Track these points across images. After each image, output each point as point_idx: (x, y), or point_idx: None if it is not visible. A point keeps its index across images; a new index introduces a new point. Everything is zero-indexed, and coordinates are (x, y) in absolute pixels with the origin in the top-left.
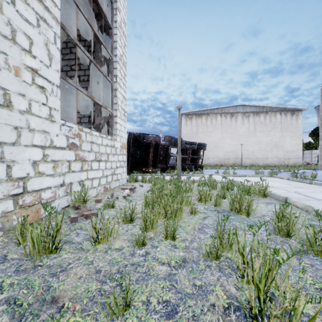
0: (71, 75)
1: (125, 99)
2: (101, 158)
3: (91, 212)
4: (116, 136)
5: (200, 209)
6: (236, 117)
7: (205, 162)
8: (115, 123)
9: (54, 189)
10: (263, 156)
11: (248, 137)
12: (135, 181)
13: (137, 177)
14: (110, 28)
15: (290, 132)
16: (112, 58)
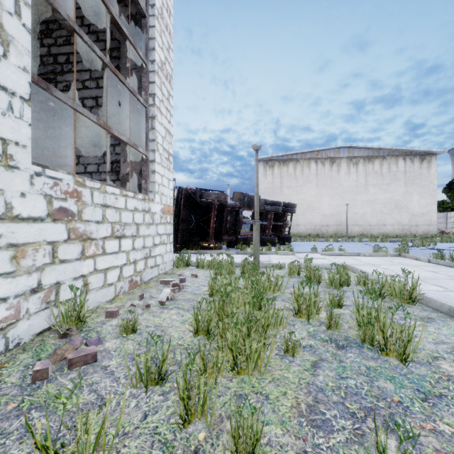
0: (84, 96)
1: (169, 134)
2: (124, 232)
3: (83, 350)
4: (154, 193)
5: (301, 335)
6: (339, 165)
7: (293, 230)
8: (153, 172)
9: (15, 300)
10: (378, 221)
11: (357, 193)
12: (185, 265)
13: (189, 259)
14: (143, 17)
15: (419, 186)
16: (147, 65)
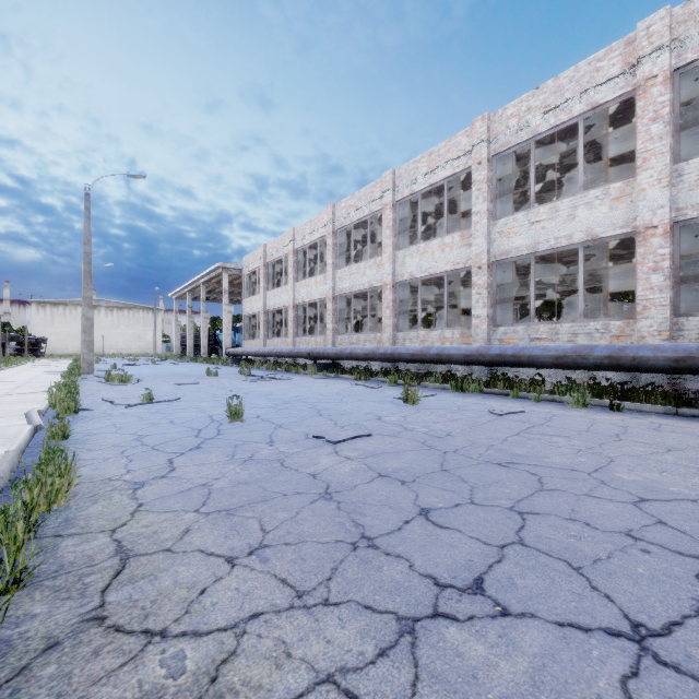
0: None
1: None
2: None
3: None
4: None
5: None
6: (100, 311)
7: (63, 352)
8: None
9: None
10: (127, 346)
11: (113, 329)
12: None
13: None
14: None
15: (152, 327)
16: None
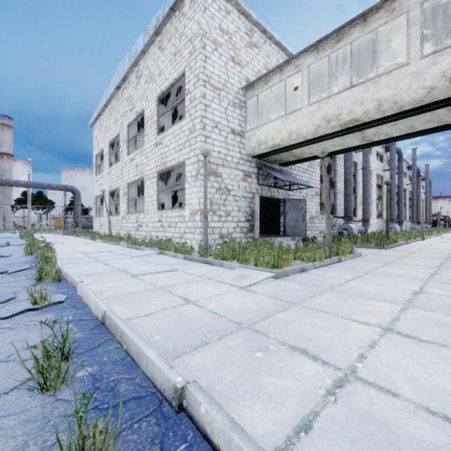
0: None
1: None
2: None
3: None
4: None
5: None
6: None
7: None
8: None
9: None
10: None
11: None
12: None
13: None
14: None
15: None
16: None
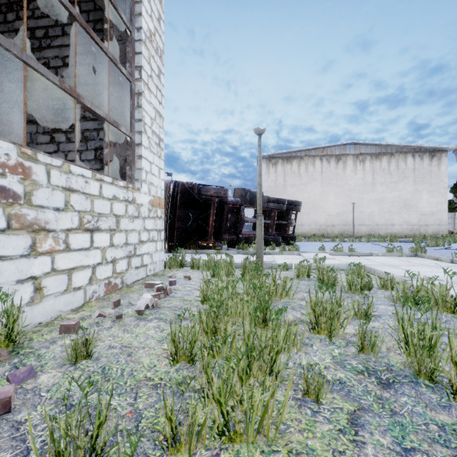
0: (64, 75)
1: (160, 116)
2: (98, 224)
3: None
4: (141, 182)
5: (323, 362)
6: (345, 162)
7: (297, 230)
8: (139, 157)
9: None
10: (386, 221)
11: (363, 192)
12: (179, 266)
13: (183, 258)
14: None
15: (428, 185)
16: (131, 32)
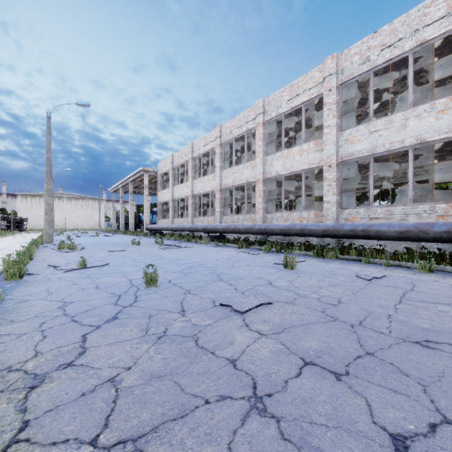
0: None
1: None
2: None
3: None
4: None
5: None
6: (63, 200)
7: (39, 227)
8: None
9: None
10: (81, 224)
11: (72, 212)
12: None
13: None
14: None
15: (98, 211)
16: None
